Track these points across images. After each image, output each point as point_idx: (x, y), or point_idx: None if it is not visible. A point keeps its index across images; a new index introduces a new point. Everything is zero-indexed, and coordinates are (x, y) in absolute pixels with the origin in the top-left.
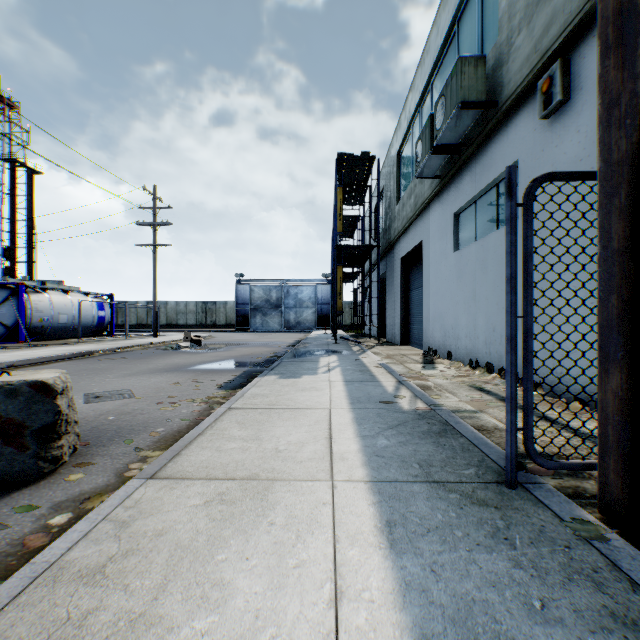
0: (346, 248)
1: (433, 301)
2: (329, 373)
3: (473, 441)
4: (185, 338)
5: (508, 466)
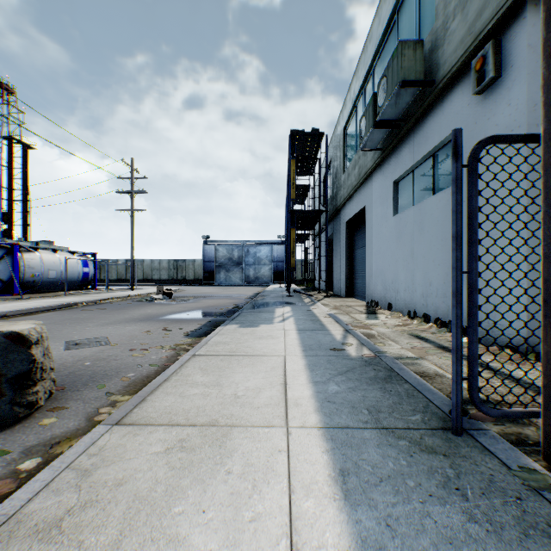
0: (298, 213)
1: (375, 259)
2: (284, 322)
3: (417, 387)
4: (158, 291)
5: (454, 414)
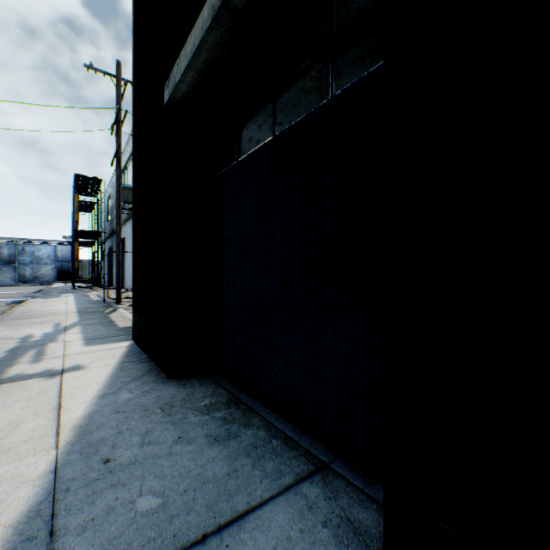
0: (83, 231)
1: (128, 266)
2: (68, 297)
3: (106, 301)
4: None
5: (104, 299)
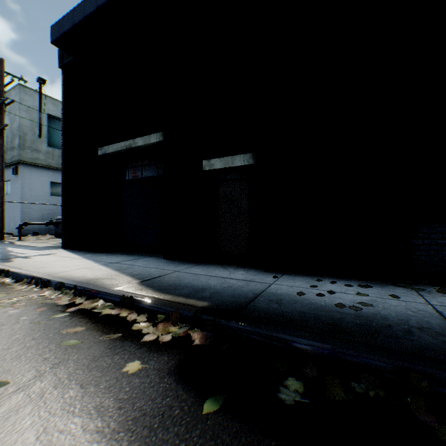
0: None
1: None
2: None
3: None
4: None
5: None
